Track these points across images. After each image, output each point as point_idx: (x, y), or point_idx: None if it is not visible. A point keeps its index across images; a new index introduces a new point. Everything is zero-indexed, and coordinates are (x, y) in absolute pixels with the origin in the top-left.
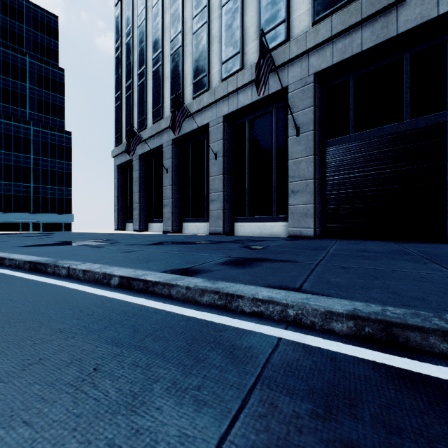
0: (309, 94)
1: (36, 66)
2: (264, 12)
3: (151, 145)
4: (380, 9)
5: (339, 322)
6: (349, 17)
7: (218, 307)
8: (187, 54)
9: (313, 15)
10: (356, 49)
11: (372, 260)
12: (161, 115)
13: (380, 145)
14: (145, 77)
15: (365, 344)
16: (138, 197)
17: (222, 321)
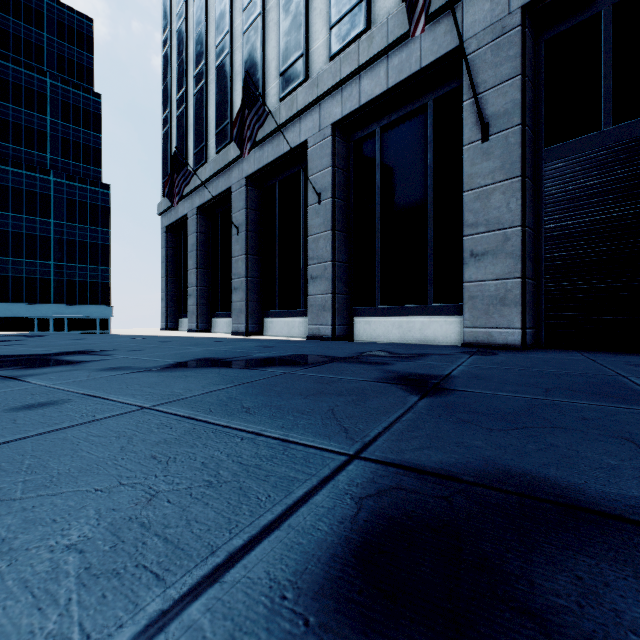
0: (511, 51)
1: (60, 90)
2: None
3: (214, 189)
4: None
5: None
6: None
7: None
8: (270, 27)
9: None
10: None
11: None
12: (228, 138)
13: None
14: (205, 79)
15: None
16: (195, 277)
17: None
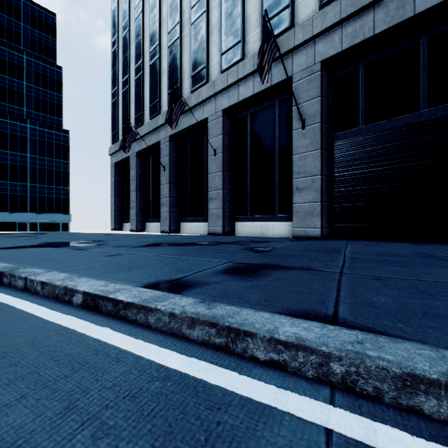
0: (316, 84)
1: (33, 63)
2: None
3: (148, 142)
4: None
5: (433, 396)
6: None
7: (215, 347)
8: (185, 46)
9: None
10: (368, 33)
11: (405, 266)
12: (158, 111)
13: (394, 137)
14: (142, 71)
15: None
16: (135, 196)
17: (221, 381)
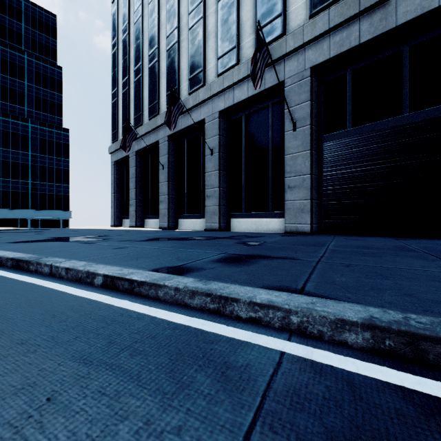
0: (306, 88)
1: (34, 64)
2: (261, 6)
3: (147, 141)
4: (379, 0)
5: (353, 332)
6: (347, 9)
7: (210, 311)
8: (183, 50)
9: (310, 8)
10: (354, 42)
11: (376, 256)
12: (157, 112)
13: (378, 139)
14: (142, 73)
15: (386, 361)
16: (135, 193)
17: (214, 329)
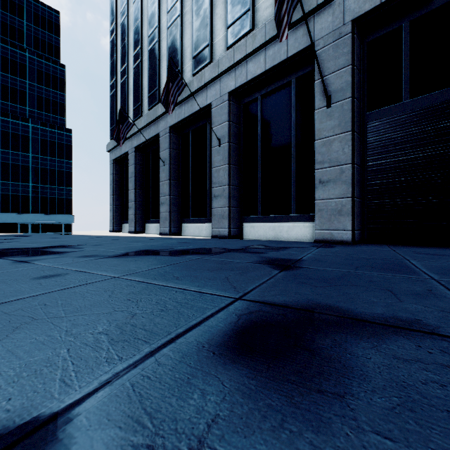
0: (345, 49)
1: (35, 62)
2: None
3: (147, 135)
4: None
5: None
6: None
7: None
8: (186, 25)
9: None
10: None
11: None
12: (157, 100)
13: None
14: (141, 58)
15: None
16: (134, 195)
17: None
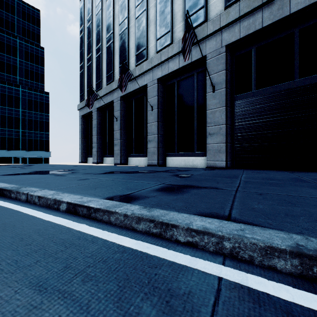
0: (222, 61)
1: (23, 45)
2: (188, 0)
3: (105, 100)
4: None
5: (282, 259)
6: (253, 2)
7: (153, 235)
8: (131, 34)
9: (225, 2)
10: (258, 26)
11: (280, 186)
12: (112, 79)
13: (276, 98)
14: (101, 51)
15: (316, 288)
16: (96, 139)
17: (157, 253)
